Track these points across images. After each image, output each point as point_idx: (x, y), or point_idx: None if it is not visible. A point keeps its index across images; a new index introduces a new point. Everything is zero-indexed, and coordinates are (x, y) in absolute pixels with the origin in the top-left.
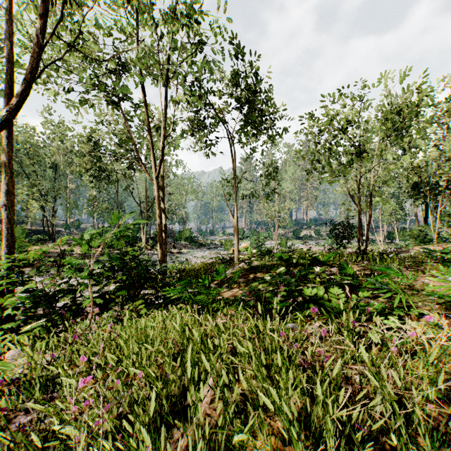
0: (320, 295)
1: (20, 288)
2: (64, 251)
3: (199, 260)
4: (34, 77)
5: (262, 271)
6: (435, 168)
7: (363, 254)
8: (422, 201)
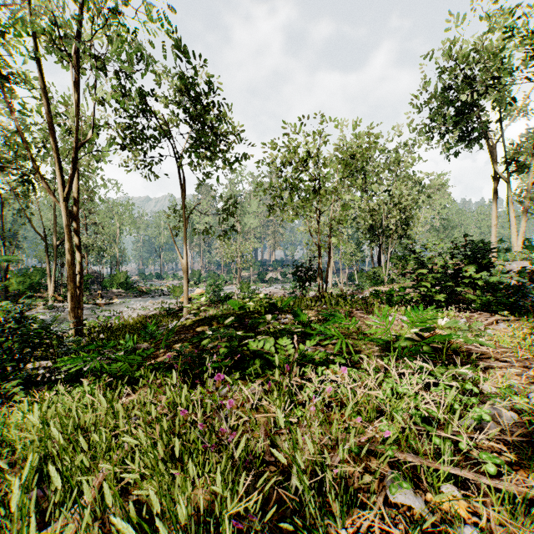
0: (267, 348)
1: None
2: None
3: (137, 312)
4: None
5: (212, 323)
6: (387, 211)
7: (324, 297)
8: (377, 244)
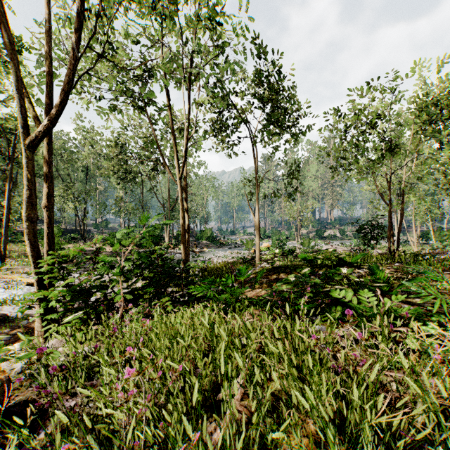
0: (349, 298)
1: (57, 283)
2: (97, 249)
3: (221, 259)
4: (72, 88)
5: (285, 271)
6: None
7: (394, 255)
8: None
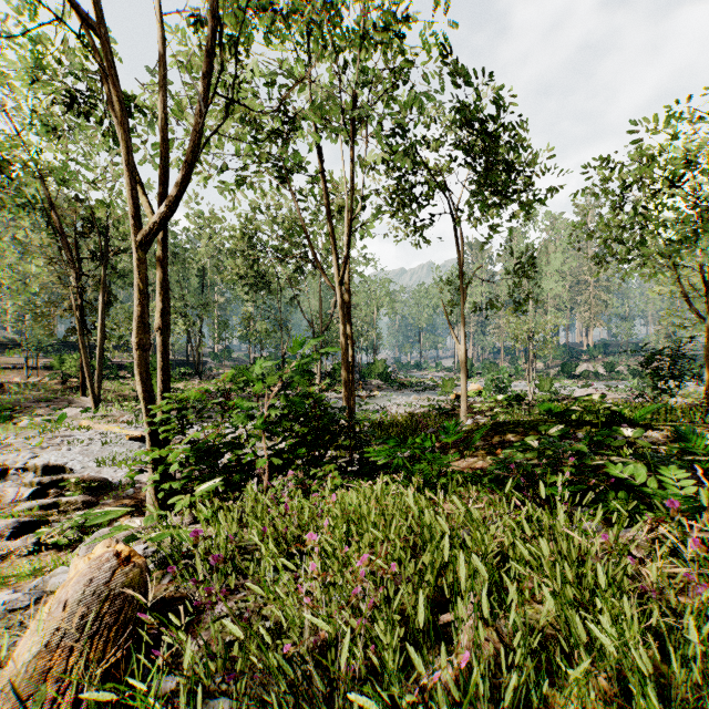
0: (642, 478)
1: None
2: (230, 390)
3: (402, 409)
4: (196, 158)
5: (516, 431)
6: None
7: None
8: None
